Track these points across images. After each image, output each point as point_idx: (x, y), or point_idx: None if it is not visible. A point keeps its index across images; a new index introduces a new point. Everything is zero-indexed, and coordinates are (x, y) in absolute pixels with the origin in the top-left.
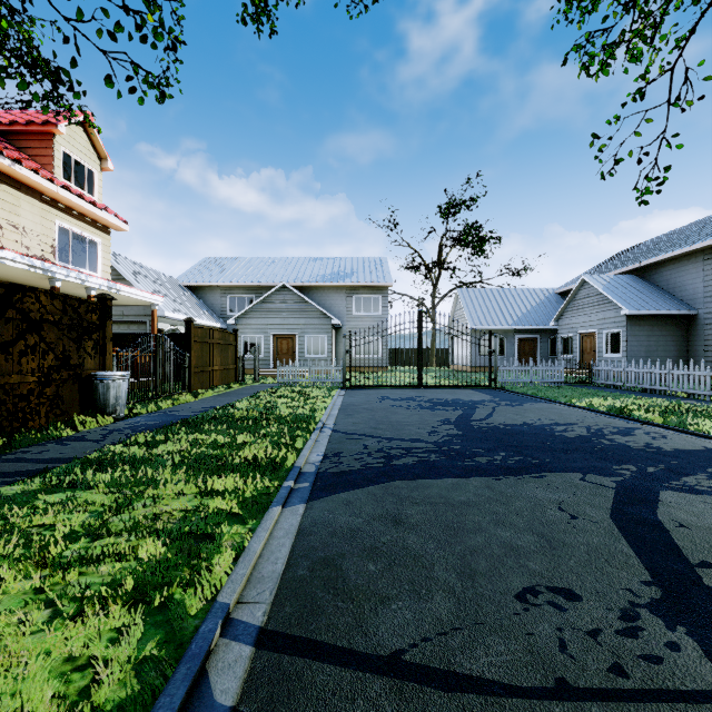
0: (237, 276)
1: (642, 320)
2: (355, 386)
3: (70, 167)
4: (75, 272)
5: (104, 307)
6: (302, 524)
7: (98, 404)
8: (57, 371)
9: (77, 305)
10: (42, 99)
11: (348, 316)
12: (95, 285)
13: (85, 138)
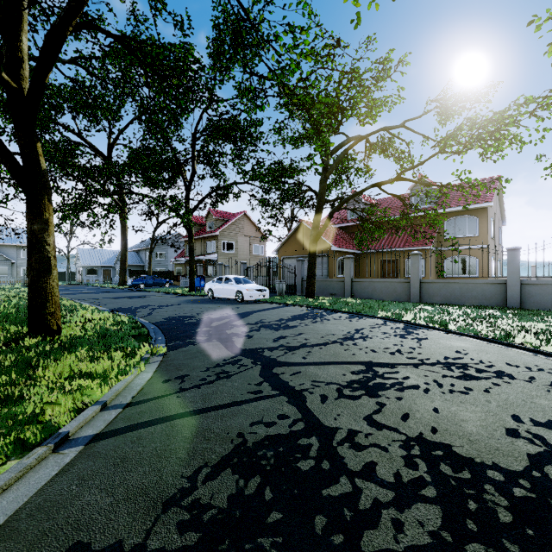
0: None
1: (131, 266)
2: None
3: None
4: None
5: None
6: None
7: None
8: None
9: None
10: None
11: (18, 258)
12: None
13: None
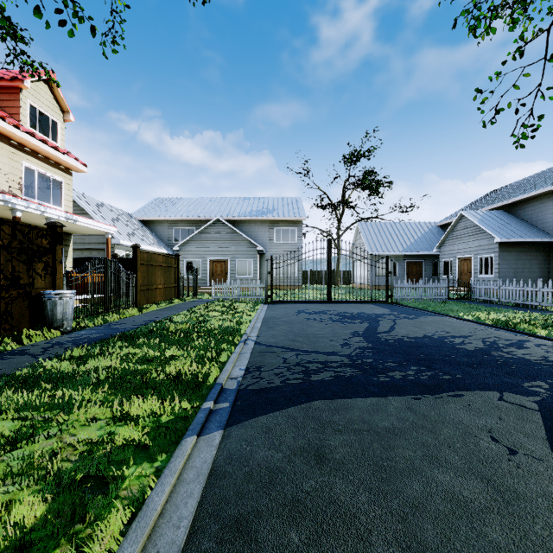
0: (181, 212)
1: (511, 247)
2: (276, 301)
3: (36, 117)
4: (34, 204)
5: (54, 233)
6: (216, 460)
7: (46, 319)
8: (6, 289)
9: (27, 231)
10: (7, 56)
11: (270, 244)
12: (53, 216)
13: (49, 94)
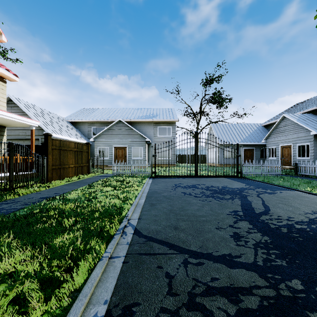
0: (96, 116)
1: None
2: (158, 176)
3: None
4: None
5: None
6: None
7: None
8: None
9: None
10: None
11: (154, 137)
12: None
13: None
